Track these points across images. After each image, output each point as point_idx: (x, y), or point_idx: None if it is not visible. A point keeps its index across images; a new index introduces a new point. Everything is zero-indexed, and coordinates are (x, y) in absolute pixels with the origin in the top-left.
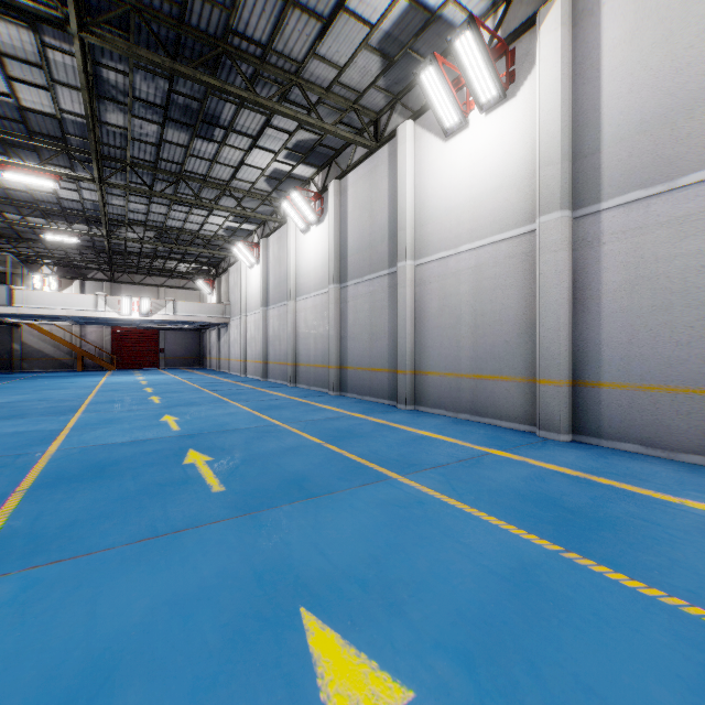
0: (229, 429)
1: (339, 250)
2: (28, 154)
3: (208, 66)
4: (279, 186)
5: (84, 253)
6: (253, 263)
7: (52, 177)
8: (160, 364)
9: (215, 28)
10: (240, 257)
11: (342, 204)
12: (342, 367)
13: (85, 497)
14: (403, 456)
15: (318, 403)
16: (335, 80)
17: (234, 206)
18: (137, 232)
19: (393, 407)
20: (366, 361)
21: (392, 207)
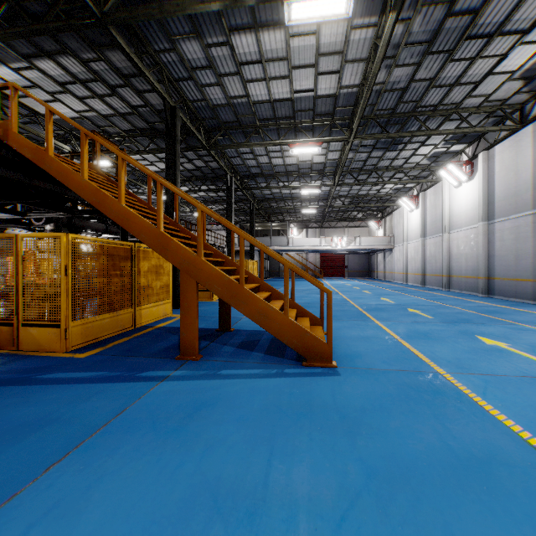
0: (419, 304)
1: (487, 198)
2: (306, 179)
3: (401, 123)
4: (436, 160)
5: (310, 215)
6: (413, 209)
7: (318, 188)
8: (345, 275)
9: (408, 109)
10: (403, 206)
11: (489, 167)
12: (489, 278)
13: (384, 313)
14: (529, 321)
15: (470, 299)
16: (484, 102)
17: (402, 177)
18: (340, 201)
19: (535, 305)
20: (510, 274)
21: (534, 167)
